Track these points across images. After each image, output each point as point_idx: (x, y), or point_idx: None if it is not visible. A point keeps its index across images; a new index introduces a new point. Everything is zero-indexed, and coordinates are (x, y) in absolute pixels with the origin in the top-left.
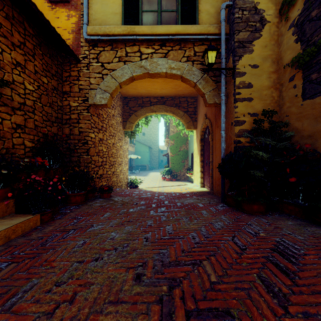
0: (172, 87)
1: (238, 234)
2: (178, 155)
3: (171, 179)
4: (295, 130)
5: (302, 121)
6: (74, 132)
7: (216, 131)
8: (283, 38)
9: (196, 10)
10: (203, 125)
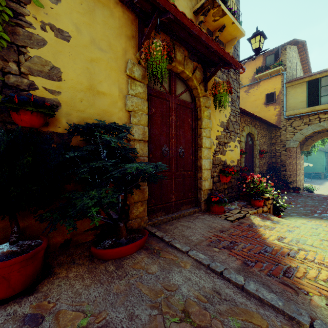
0: None
1: None
2: None
3: None
4: None
5: None
6: (278, 161)
7: None
8: None
9: None
10: None
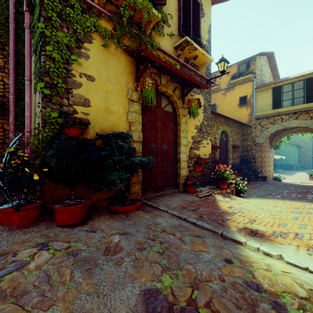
0: None
1: None
2: None
3: None
4: None
5: None
6: (249, 154)
7: None
8: None
9: None
10: None
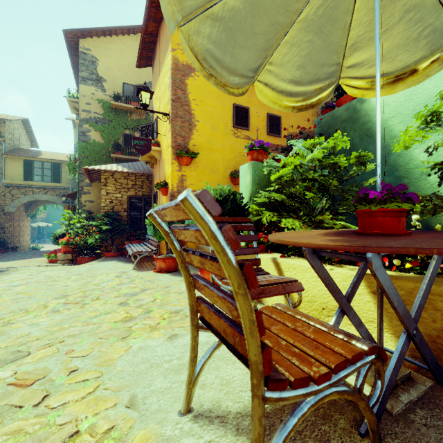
0: None
1: None
2: None
3: None
4: None
5: None
6: None
7: None
8: None
9: (60, 177)
10: None
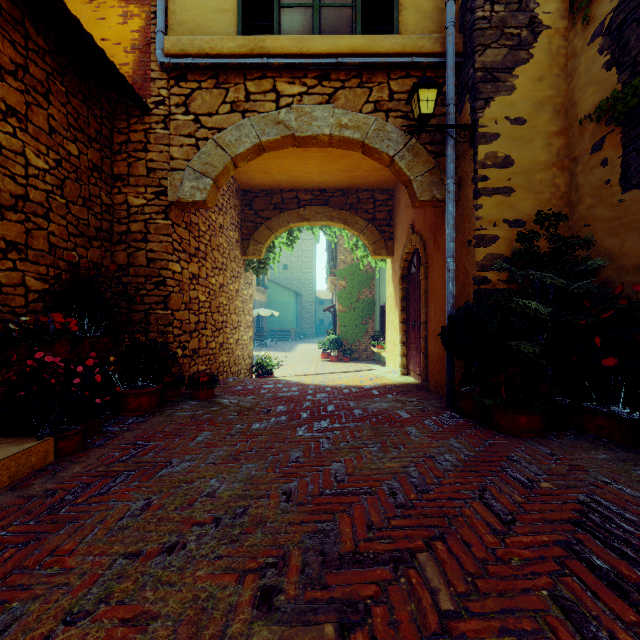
0: (343, 169)
1: (493, 485)
2: (355, 310)
3: (340, 357)
4: (606, 255)
5: (621, 236)
6: (138, 261)
7: (436, 258)
8: (579, 61)
9: (394, 3)
10: (408, 246)
